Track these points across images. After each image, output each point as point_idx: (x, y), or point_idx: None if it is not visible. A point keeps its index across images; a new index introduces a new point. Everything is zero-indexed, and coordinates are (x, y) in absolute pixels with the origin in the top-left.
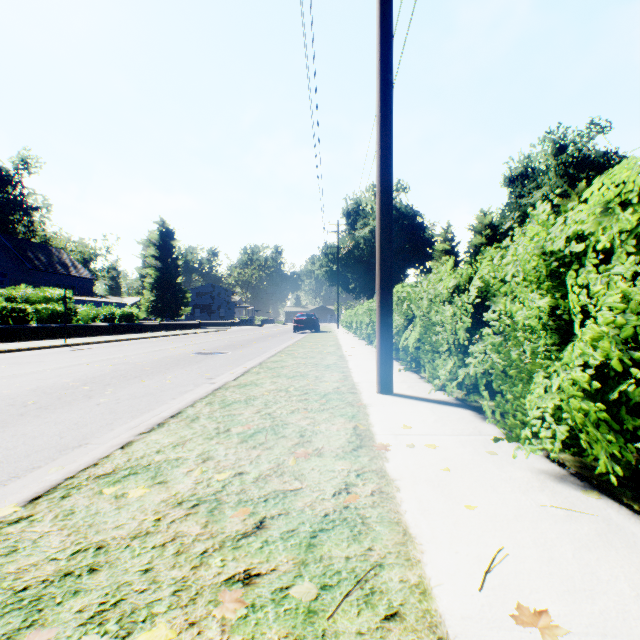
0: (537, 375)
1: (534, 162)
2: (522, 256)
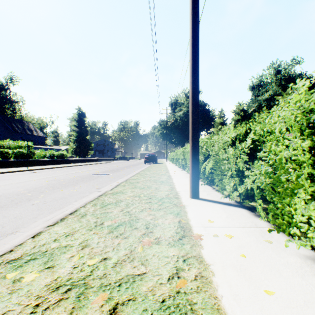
0: (300, 192)
1: (264, 78)
2: (287, 115)
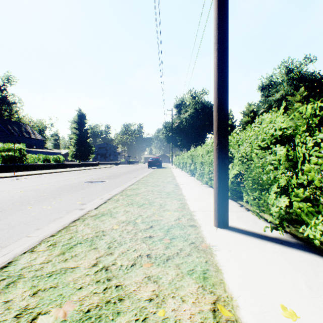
0: None
1: (275, 78)
2: None
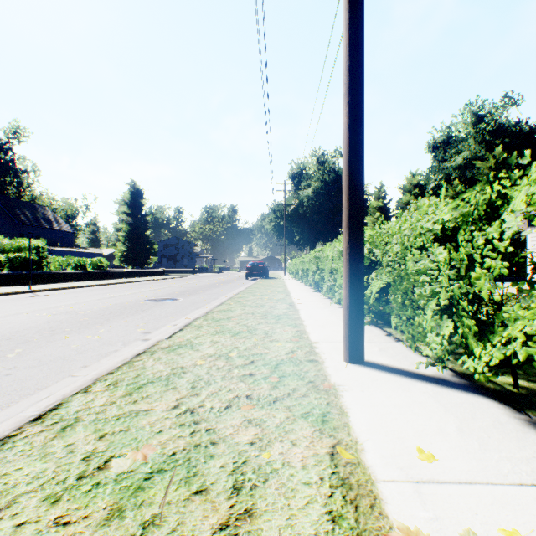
0: None
1: (455, 130)
2: None
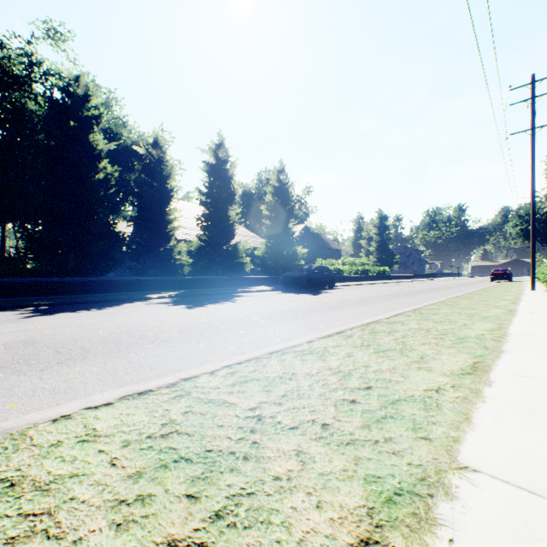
0: None
1: None
2: None
